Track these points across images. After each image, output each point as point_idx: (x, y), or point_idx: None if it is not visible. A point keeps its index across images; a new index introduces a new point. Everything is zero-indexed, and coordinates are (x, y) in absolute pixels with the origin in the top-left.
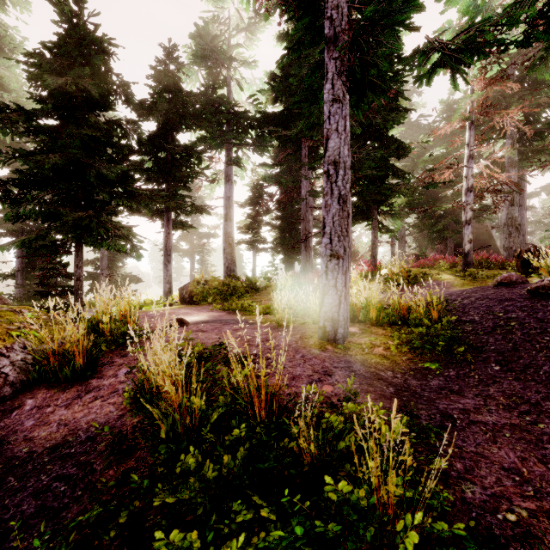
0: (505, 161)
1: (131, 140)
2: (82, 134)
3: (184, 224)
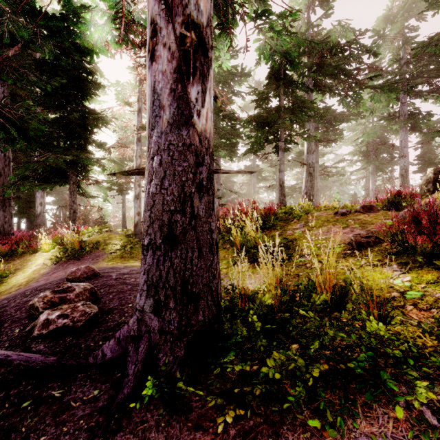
0: None
1: None
2: None
3: None
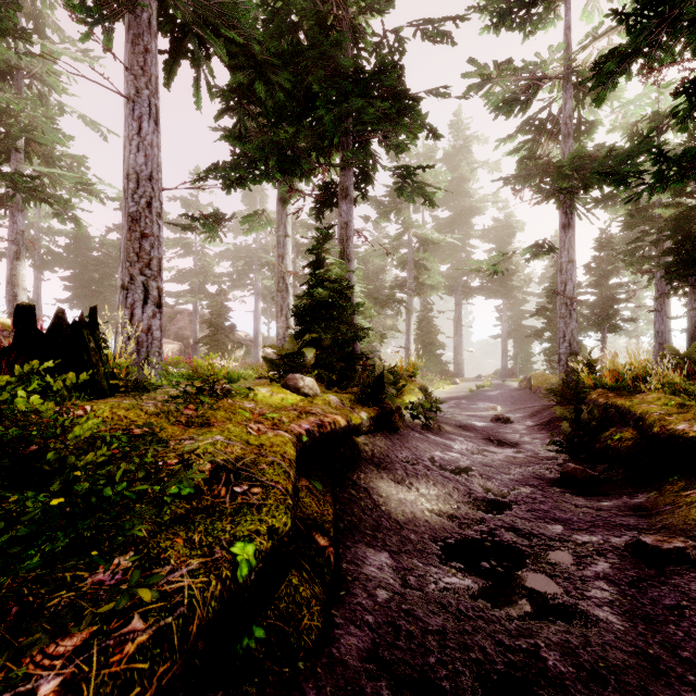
0: None
1: (582, 306)
2: None
3: (615, 330)
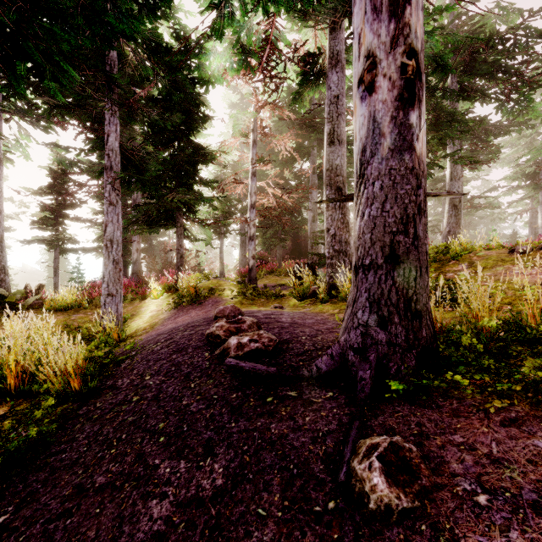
0: (310, 183)
1: None
2: None
3: None
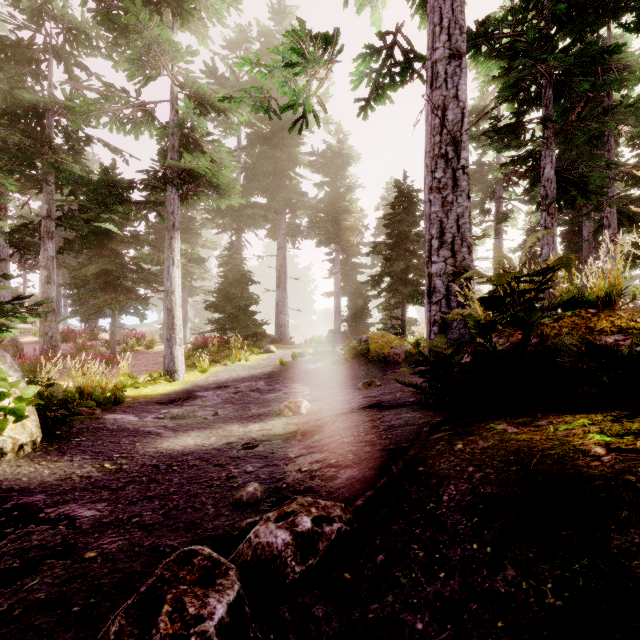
0: None
1: None
2: (407, 247)
3: None
